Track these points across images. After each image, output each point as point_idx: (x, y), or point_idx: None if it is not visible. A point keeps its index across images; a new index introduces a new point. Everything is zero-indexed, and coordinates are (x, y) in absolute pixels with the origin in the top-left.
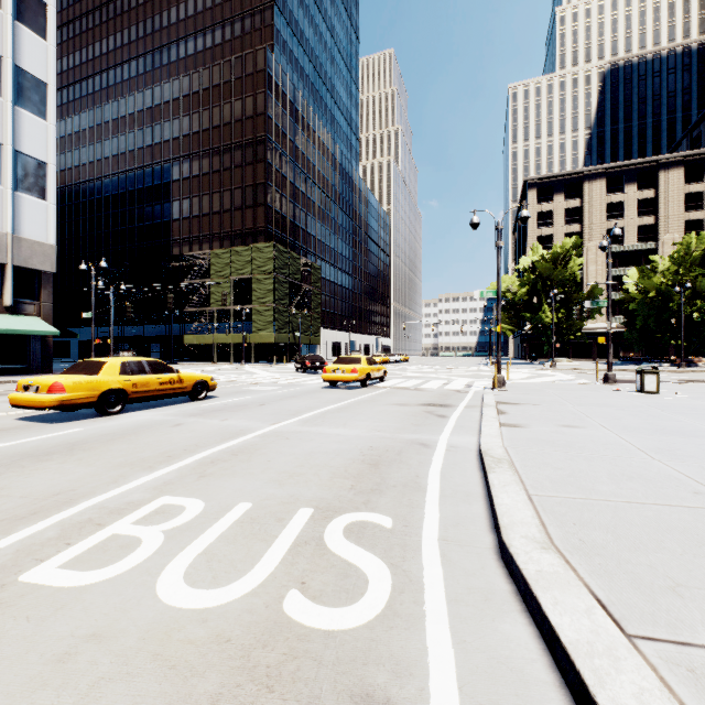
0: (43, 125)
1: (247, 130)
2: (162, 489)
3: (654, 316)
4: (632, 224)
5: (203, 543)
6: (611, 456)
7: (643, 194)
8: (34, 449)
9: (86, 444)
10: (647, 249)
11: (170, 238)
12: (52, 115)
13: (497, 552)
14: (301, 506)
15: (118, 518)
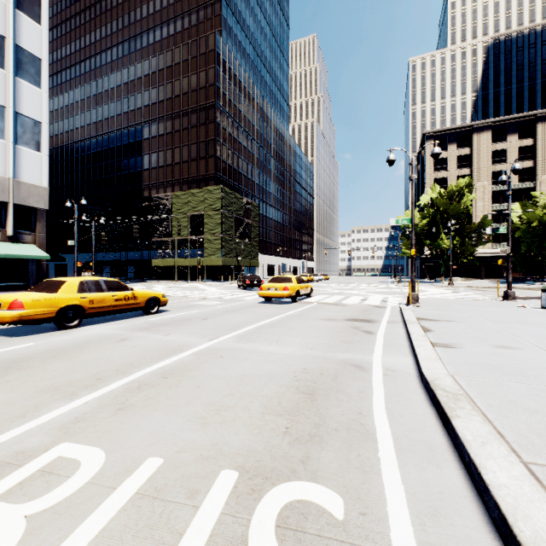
0: (38, 92)
1: (201, 98)
2: (68, 429)
3: (537, 242)
4: None
5: None
6: None
7: (523, 142)
8: None
9: (26, 361)
10: (526, 188)
11: (141, 184)
12: (45, 84)
13: None
14: (223, 464)
15: None
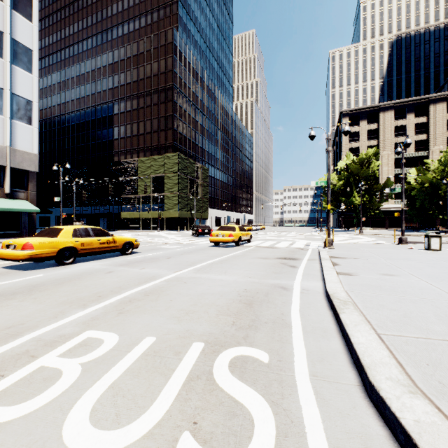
0: (30, 76)
1: (161, 81)
2: (89, 324)
3: (428, 199)
4: (412, 139)
5: (112, 377)
6: (430, 299)
7: (419, 120)
8: (5, 290)
9: (43, 286)
10: (421, 156)
11: (112, 151)
12: (35, 70)
13: (362, 389)
14: (194, 340)
15: (49, 350)
